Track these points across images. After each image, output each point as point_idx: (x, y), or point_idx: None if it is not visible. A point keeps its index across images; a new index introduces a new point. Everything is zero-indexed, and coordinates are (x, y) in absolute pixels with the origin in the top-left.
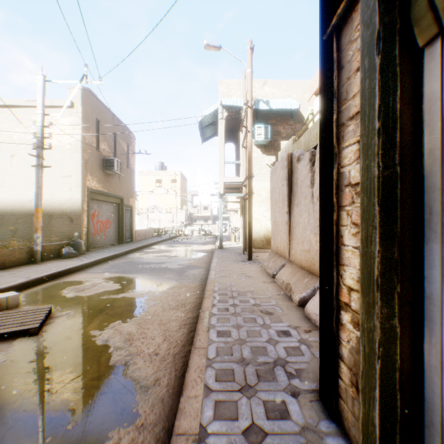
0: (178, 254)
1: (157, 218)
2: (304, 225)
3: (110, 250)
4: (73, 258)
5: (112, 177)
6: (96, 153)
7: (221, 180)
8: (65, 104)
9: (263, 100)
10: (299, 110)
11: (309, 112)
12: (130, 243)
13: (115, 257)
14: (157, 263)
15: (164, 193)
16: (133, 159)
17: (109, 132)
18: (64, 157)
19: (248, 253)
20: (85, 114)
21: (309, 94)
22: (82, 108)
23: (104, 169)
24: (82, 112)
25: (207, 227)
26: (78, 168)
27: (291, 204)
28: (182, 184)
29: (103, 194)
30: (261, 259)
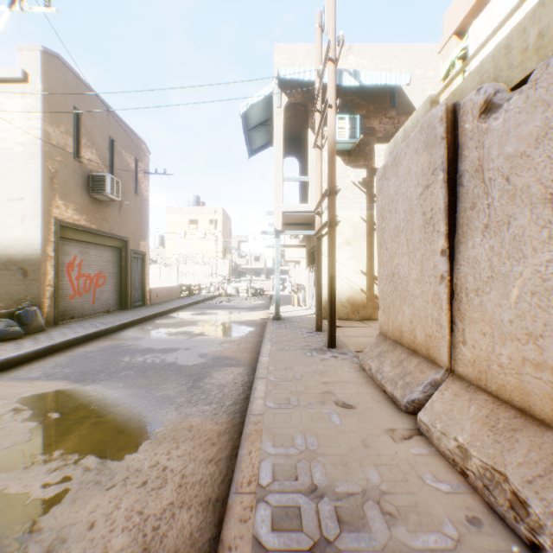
0: (207, 330)
1: (190, 271)
2: (546, 286)
3: (96, 322)
4: (11, 341)
5: (107, 207)
6: (75, 164)
7: (278, 207)
8: (13, 76)
9: (350, 71)
10: (405, 94)
11: (454, 57)
12: (138, 309)
13: (96, 337)
14: (162, 350)
15: (200, 237)
16: (146, 183)
17: (102, 135)
18: (13, 166)
19: (328, 334)
20: (50, 96)
21: (442, 39)
22: (44, 84)
23: (90, 192)
24: (44, 90)
25: (258, 284)
26: (35, 186)
27: (452, 231)
28: (225, 225)
29: (89, 232)
30: (351, 344)
